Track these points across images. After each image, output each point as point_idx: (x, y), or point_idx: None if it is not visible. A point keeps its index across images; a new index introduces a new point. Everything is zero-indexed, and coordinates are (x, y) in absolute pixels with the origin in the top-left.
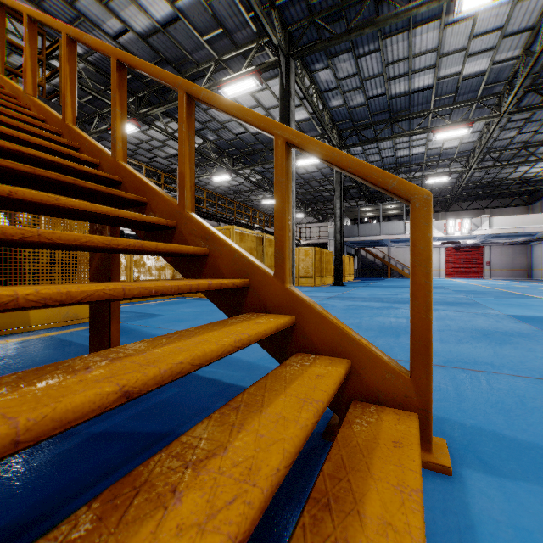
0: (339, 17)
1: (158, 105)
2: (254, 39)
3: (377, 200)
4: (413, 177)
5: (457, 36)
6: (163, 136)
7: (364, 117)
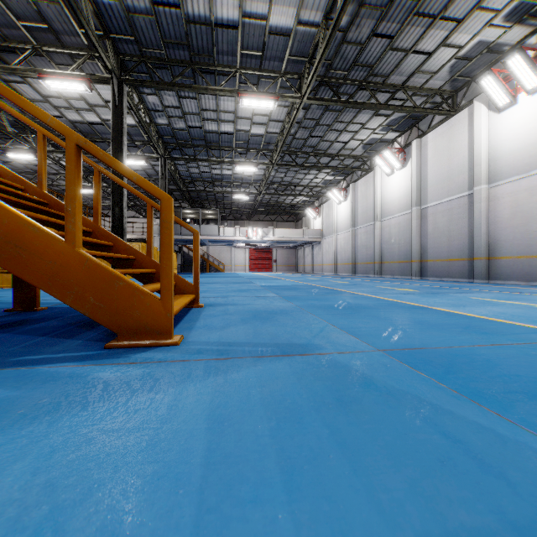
0: (166, 67)
1: None
2: (84, 48)
3: (198, 204)
4: (225, 192)
5: (246, 110)
6: None
7: (186, 138)
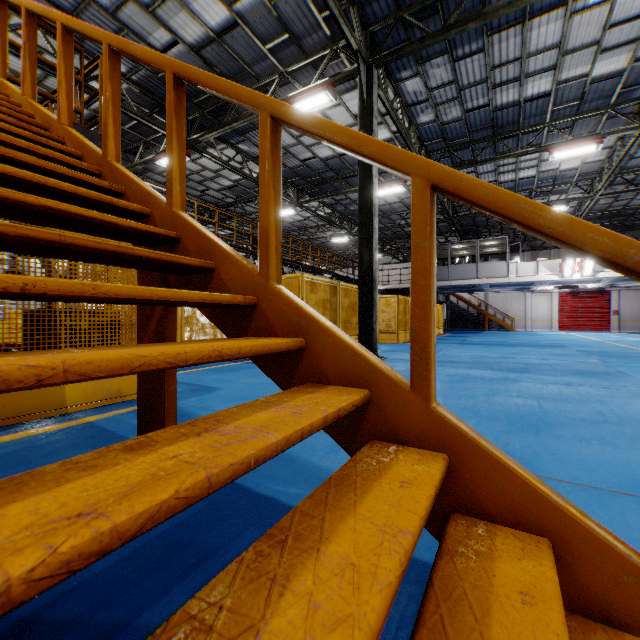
0: (434, 11)
1: (211, 129)
2: (326, 44)
3: (471, 235)
4: None
5: (587, 28)
6: (216, 165)
7: (460, 135)
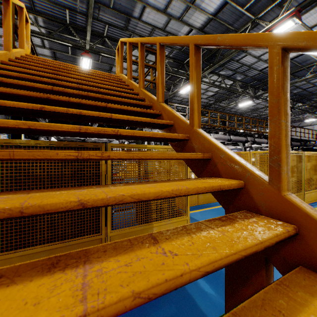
0: None
1: (207, 69)
2: None
3: None
4: None
5: None
6: (206, 86)
7: None
